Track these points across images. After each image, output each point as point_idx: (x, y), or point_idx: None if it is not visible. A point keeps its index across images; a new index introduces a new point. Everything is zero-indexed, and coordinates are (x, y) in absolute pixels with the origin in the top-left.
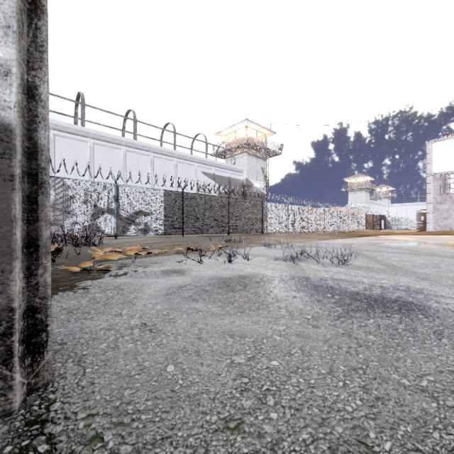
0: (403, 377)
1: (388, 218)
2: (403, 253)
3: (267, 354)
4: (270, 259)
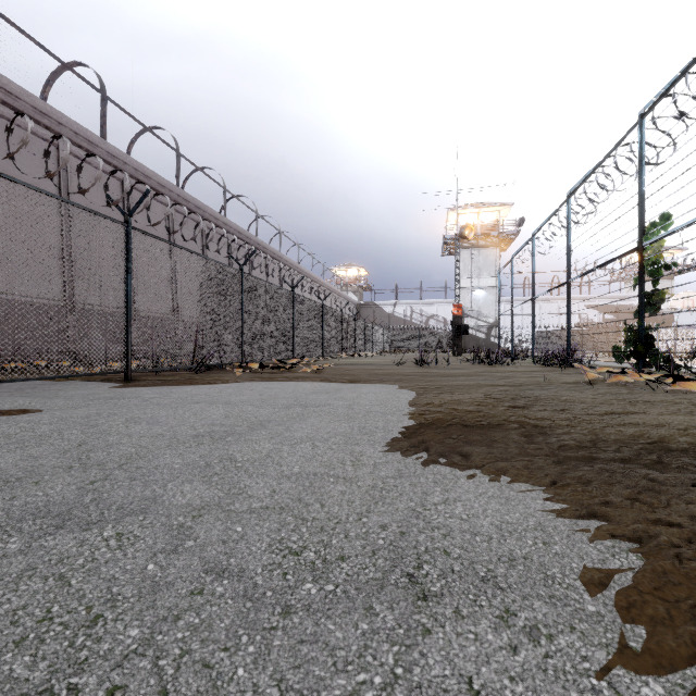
0: None
1: None
2: None
3: None
4: None
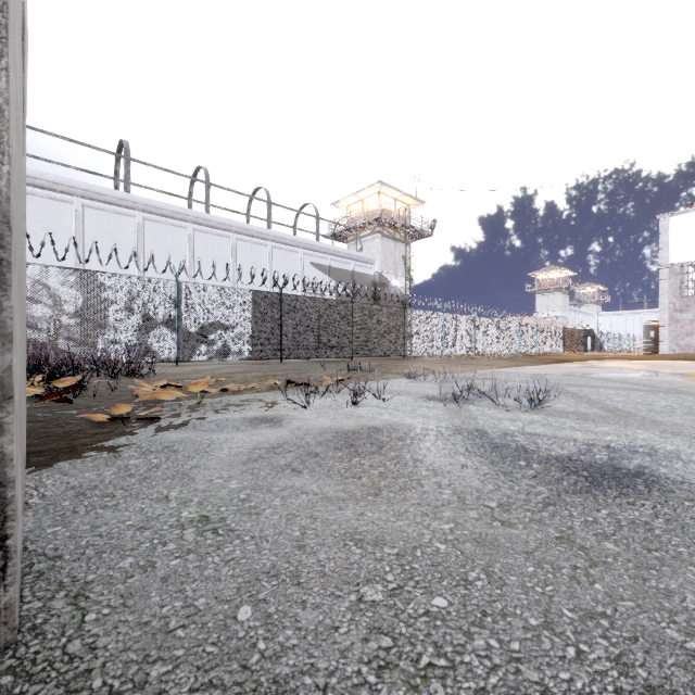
0: (690, 637)
1: (598, 333)
2: (630, 389)
3: (425, 582)
4: (419, 400)
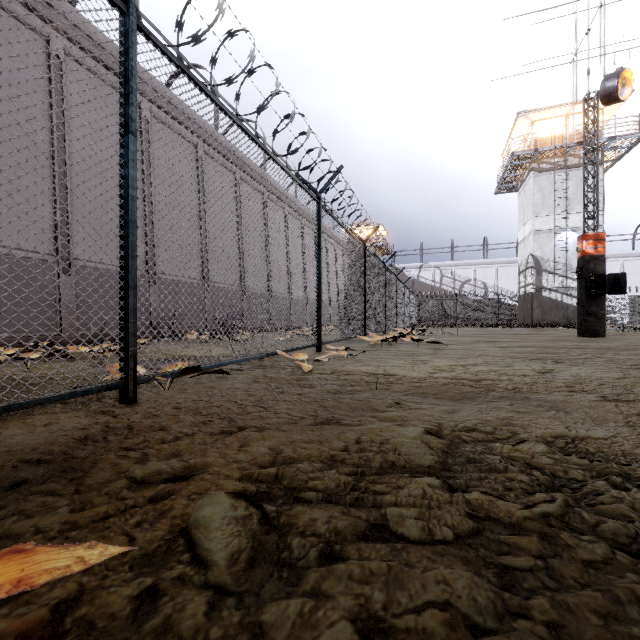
0: None
1: None
2: None
3: None
4: None
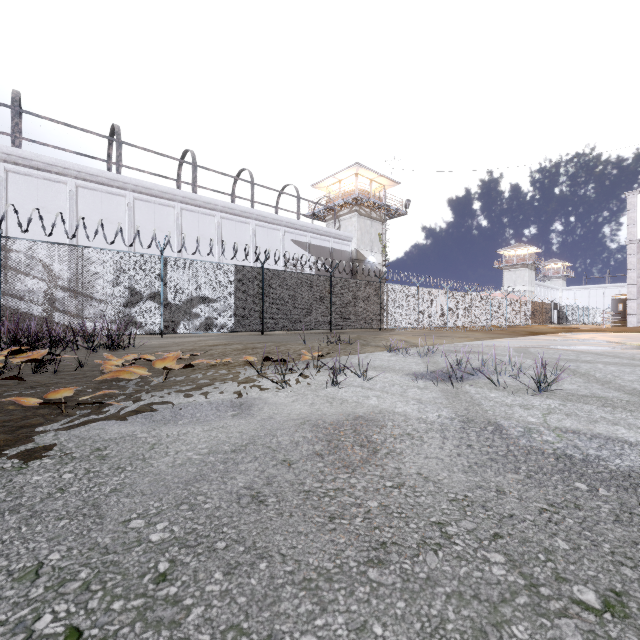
0: None
1: (563, 307)
2: (631, 365)
3: None
4: (407, 378)
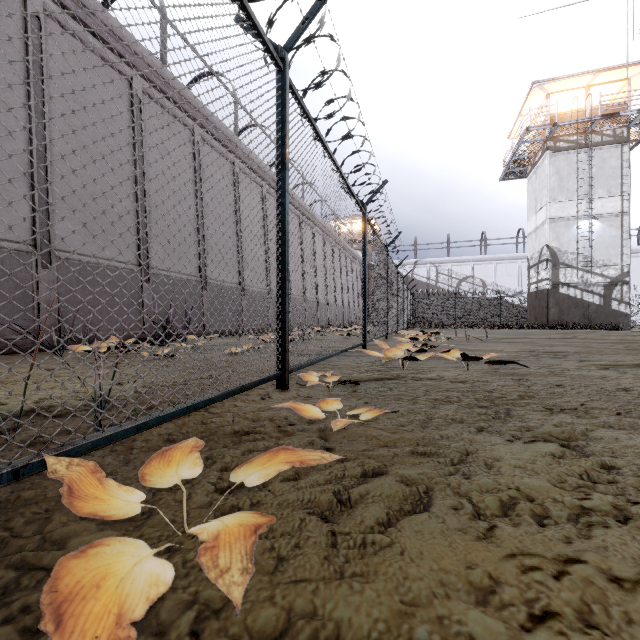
0: None
1: None
2: None
3: None
4: None
